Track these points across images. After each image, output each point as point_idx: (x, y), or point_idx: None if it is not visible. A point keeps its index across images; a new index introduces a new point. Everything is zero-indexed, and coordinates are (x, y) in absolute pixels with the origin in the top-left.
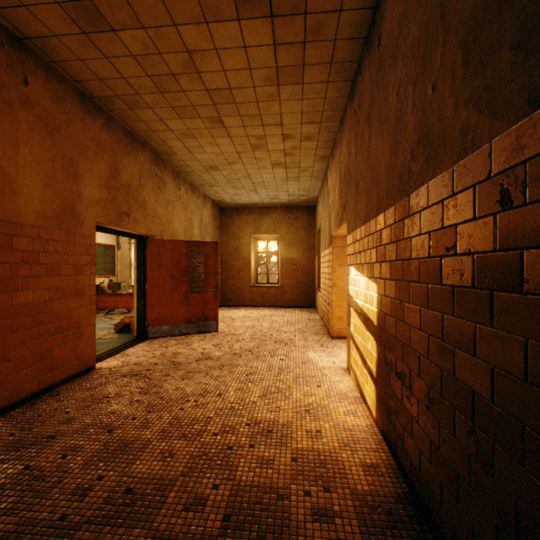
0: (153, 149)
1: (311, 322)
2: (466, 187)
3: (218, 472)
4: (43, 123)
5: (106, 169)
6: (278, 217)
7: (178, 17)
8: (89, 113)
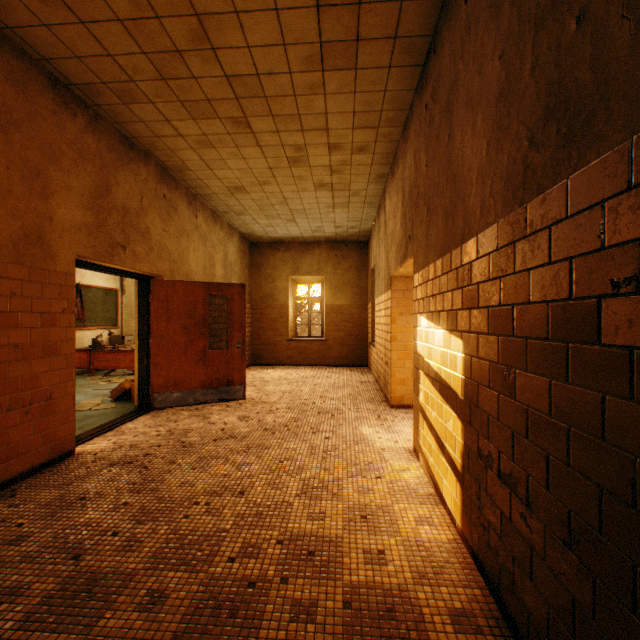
0: (159, 163)
1: (364, 386)
2: None
3: (230, 632)
4: None
5: (92, 184)
6: (323, 254)
7: None
8: (65, 106)
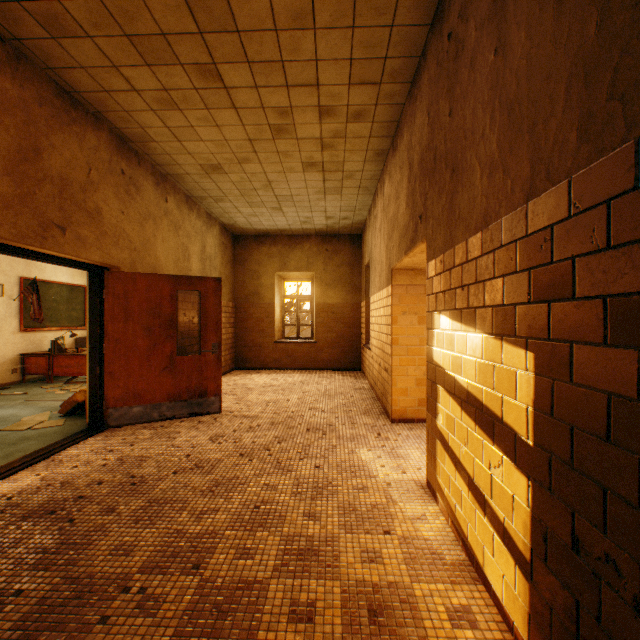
0: (115, 130)
1: (359, 393)
2: None
3: None
4: None
5: (10, 142)
6: (312, 249)
7: None
8: None
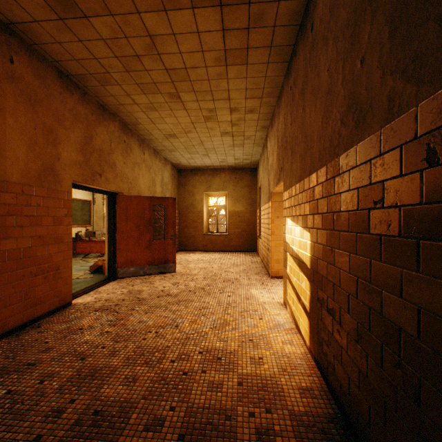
0: (121, 120)
1: (254, 264)
2: (393, 148)
3: (174, 396)
4: (26, 96)
5: (82, 136)
6: (226, 177)
7: (141, 5)
8: (66, 88)
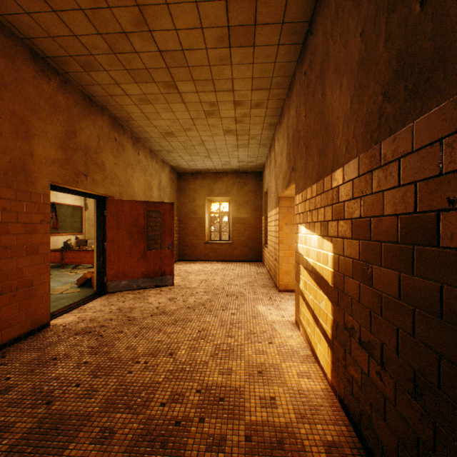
0: (112, 115)
1: (259, 276)
2: None
3: None
4: None
5: (62, 129)
6: (230, 181)
7: None
8: (42, 73)
